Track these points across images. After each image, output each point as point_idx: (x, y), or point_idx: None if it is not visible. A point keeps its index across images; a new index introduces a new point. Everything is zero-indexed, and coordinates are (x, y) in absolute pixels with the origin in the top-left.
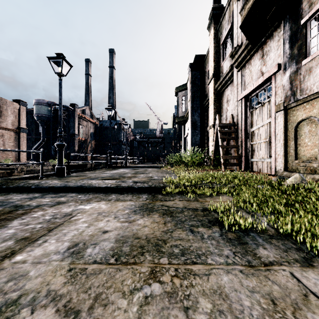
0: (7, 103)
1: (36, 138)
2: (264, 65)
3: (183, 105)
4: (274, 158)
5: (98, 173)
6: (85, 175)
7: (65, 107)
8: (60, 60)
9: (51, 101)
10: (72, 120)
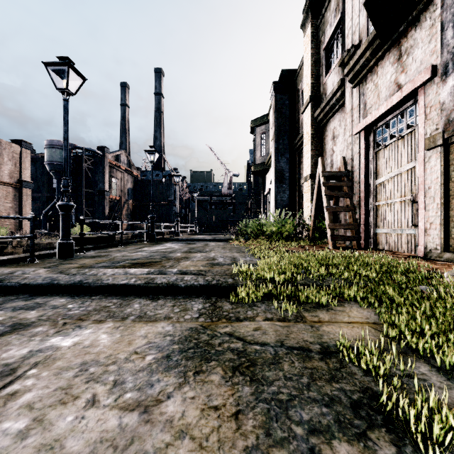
0: (2, 145)
1: (49, 196)
2: (403, 71)
3: (263, 147)
4: (423, 228)
5: (131, 250)
6: (107, 255)
7: (90, 152)
8: (64, 67)
9: (70, 143)
10: (101, 171)
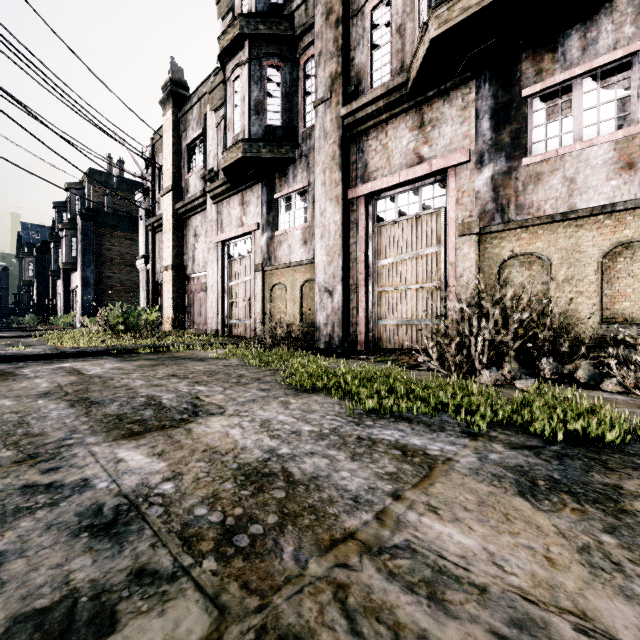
0: None
1: None
2: None
3: (31, 270)
4: None
5: None
6: None
7: None
8: None
9: None
10: None
